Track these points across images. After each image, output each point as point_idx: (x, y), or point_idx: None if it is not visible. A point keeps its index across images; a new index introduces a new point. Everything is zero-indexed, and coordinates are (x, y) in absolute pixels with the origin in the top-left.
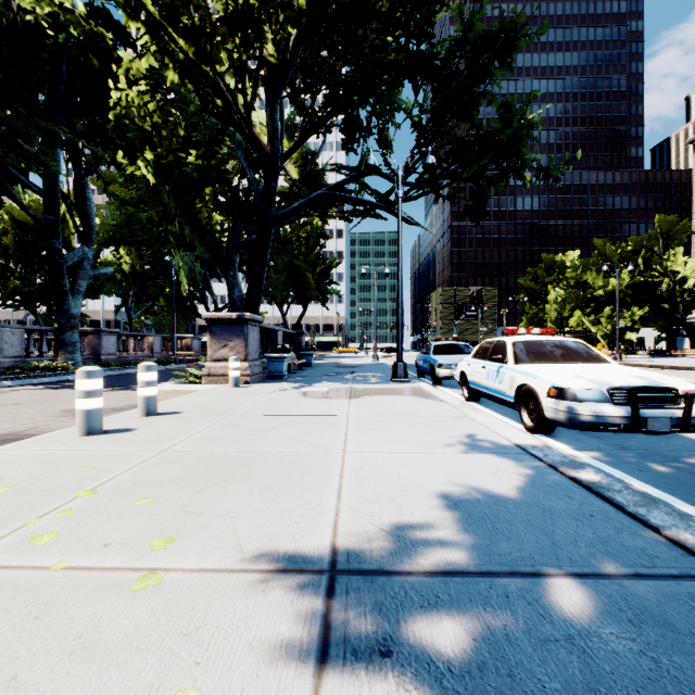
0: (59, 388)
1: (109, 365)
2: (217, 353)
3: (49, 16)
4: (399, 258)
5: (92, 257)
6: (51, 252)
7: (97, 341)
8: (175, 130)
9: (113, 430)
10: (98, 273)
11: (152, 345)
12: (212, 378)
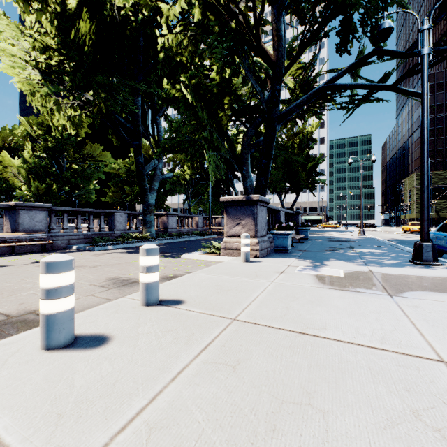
0: (133, 252)
1: (170, 235)
2: (232, 230)
3: (130, 7)
4: (423, 125)
5: (161, 167)
6: (137, 165)
7: (166, 220)
8: (202, 58)
9: (85, 338)
10: (164, 177)
11: (197, 223)
12: (227, 251)
